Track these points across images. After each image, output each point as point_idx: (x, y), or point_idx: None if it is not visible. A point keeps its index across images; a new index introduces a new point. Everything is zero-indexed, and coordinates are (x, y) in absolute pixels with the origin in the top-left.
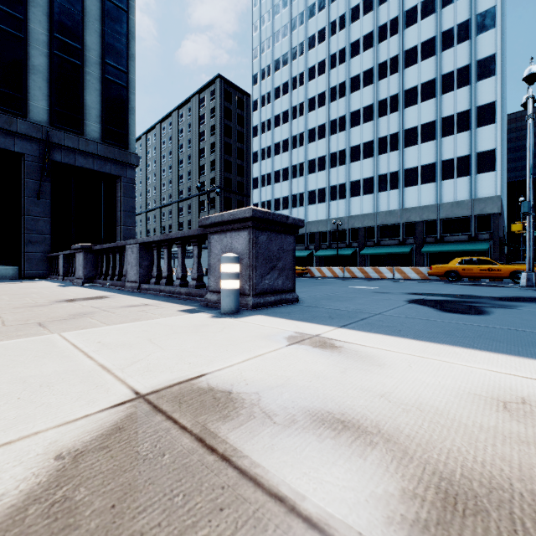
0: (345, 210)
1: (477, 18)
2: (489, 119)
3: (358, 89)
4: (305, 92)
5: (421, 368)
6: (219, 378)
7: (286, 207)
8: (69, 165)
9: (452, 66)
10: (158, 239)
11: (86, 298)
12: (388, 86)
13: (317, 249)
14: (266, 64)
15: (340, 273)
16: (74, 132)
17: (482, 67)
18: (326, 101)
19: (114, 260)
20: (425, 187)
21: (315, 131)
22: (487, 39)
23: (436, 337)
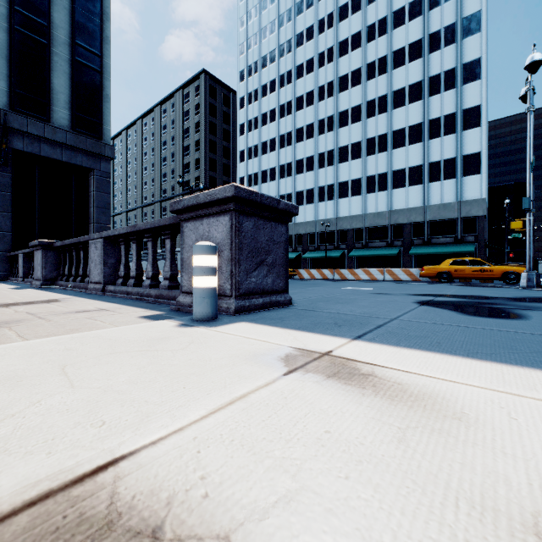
0: (333, 211)
1: (463, 21)
2: (475, 122)
3: (347, 89)
4: (293, 90)
5: (536, 422)
6: (146, 475)
7: None
8: (33, 154)
9: (439, 69)
10: (125, 231)
11: (30, 302)
12: (376, 87)
13: (305, 251)
14: (253, 60)
15: (329, 275)
16: (39, 118)
17: (468, 70)
18: (314, 100)
19: (78, 259)
20: (412, 189)
21: (303, 131)
22: (472, 43)
23: (499, 354)
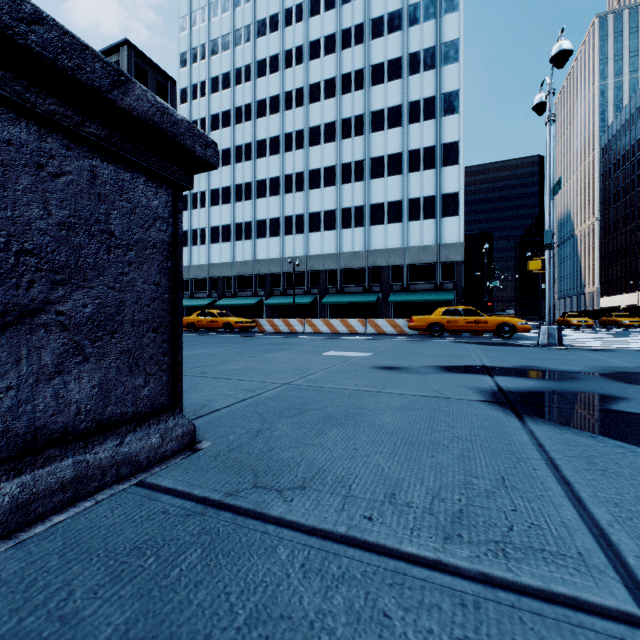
0: (303, 248)
1: (443, 47)
2: (453, 159)
3: (319, 100)
4: (253, 91)
5: None
6: None
7: (227, 239)
8: None
9: (419, 94)
10: None
11: None
12: (352, 103)
13: (269, 295)
14: (200, 42)
15: (299, 327)
16: None
17: (447, 102)
18: (279, 108)
19: None
20: (391, 227)
21: (266, 144)
22: (451, 73)
23: None
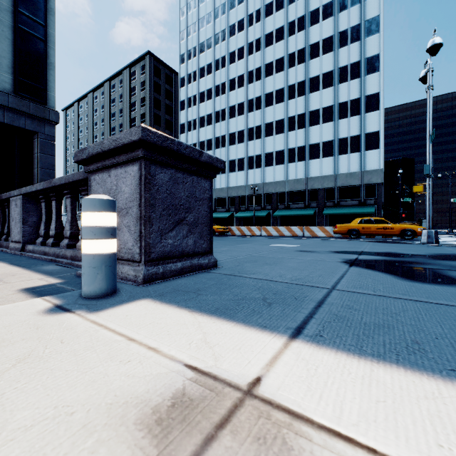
0: (261, 178)
1: (366, 23)
2: (374, 106)
3: (272, 74)
4: (226, 73)
5: None
6: None
7: None
8: None
9: (347, 61)
10: (41, 187)
11: None
12: (296, 74)
13: (237, 211)
14: (192, 46)
15: (257, 232)
16: None
17: (369, 64)
18: (244, 83)
19: (4, 217)
20: (325, 160)
21: (235, 108)
22: (373, 42)
23: None
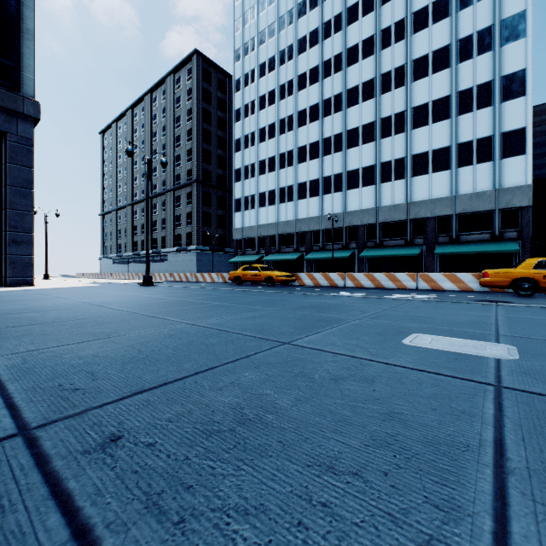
0: (341, 205)
1: None
2: (517, 91)
3: (357, 61)
4: (294, 67)
5: None
6: None
7: (272, 202)
8: None
9: (471, 28)
10: None
11: None
12: (392, 56)
13: (309, 251)
14: (250, 36)
15: (339, 281)
16: None
17: (509, 28)
18: (318, 77)
19: None
20: (437, 175)
21: (306, 113)
22: None
23: None
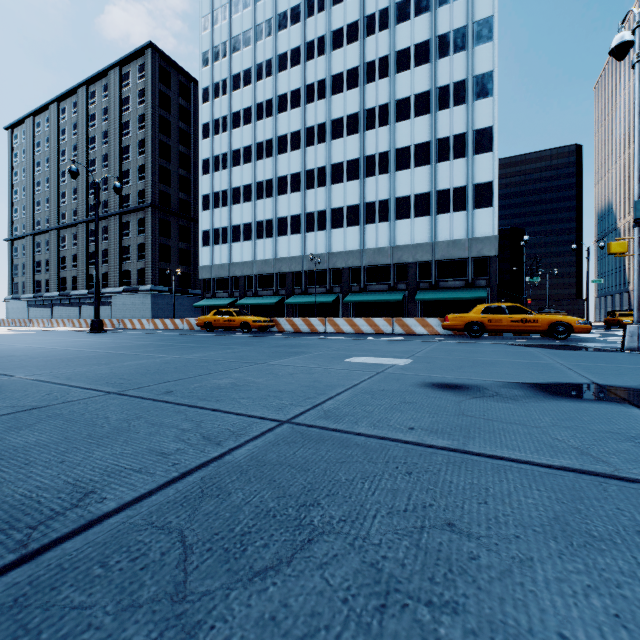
0: (325, 245)
1: (475, 26)
2: (487, 146)
3: (341, 91)
4: (274, 86)
5: None
6: None
7: (248, 237)
8: None
9: (448, 79)
10: None
11: None
12: (376, 93)
13: (290, 294)
14: (221, 40)
15: (320, 326)
16: None
17: (480, 85)
18: (301, 102)
19: None
20: (418, 221)
21: (287, 140)
22: (484, 53)
23: None
